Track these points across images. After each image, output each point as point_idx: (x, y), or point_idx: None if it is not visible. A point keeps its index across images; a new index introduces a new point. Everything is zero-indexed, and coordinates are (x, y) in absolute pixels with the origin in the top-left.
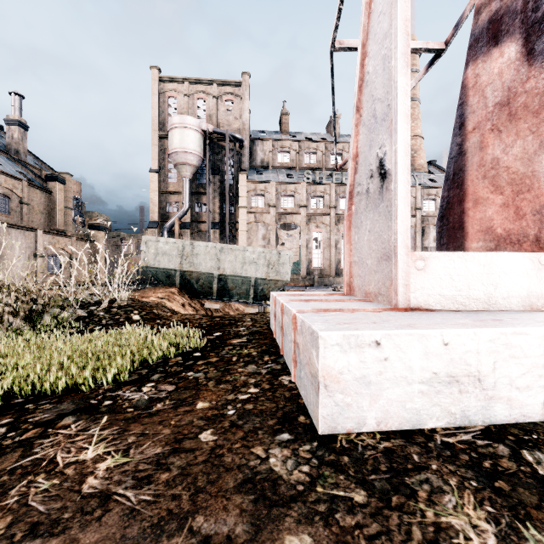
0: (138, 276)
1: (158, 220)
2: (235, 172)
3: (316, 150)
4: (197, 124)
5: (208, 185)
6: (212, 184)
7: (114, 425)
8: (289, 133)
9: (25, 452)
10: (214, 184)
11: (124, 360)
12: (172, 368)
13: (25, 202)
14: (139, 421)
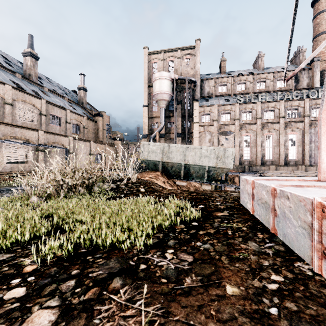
0: (142, 165)
1: (147, 133)
2: (191, 102)
3: (246, 80)
4: (169, 75)
5: (175, 111)
6: (177, 110)
7: (155, 300)
8: (226, 72)
9: (87, 321)
10: (178, 110)
11: (147, 226)
12: (180, 235)
13: (86, 128)
14: (177, 300)
